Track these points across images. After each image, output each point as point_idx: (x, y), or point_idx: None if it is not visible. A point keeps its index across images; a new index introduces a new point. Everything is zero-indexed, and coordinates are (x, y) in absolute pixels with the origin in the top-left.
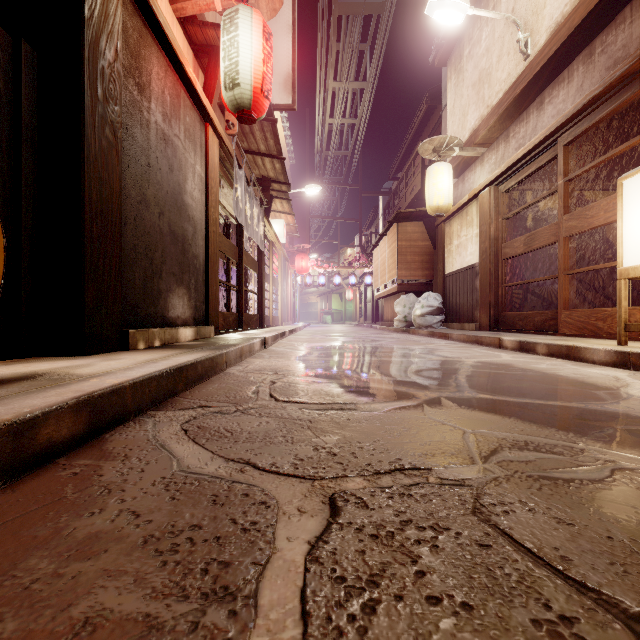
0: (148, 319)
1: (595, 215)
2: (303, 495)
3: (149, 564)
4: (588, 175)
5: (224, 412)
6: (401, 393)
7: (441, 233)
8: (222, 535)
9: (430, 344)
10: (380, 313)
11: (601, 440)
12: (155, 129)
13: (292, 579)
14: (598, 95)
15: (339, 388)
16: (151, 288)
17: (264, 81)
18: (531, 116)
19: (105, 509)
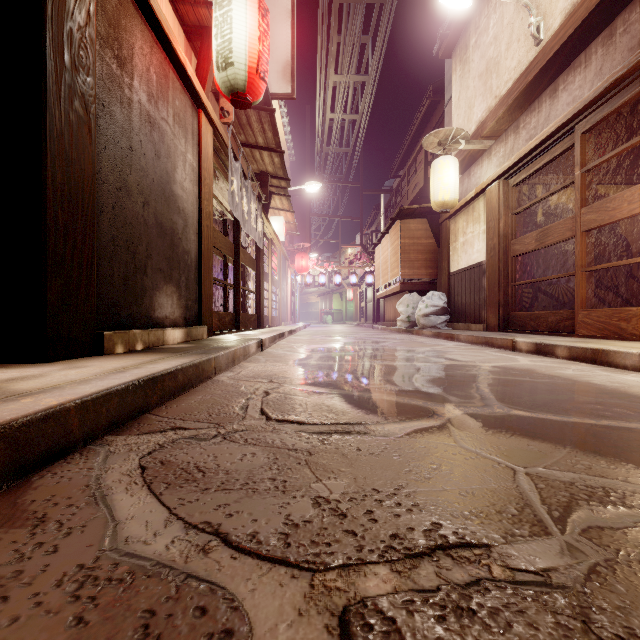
0: (130, 319)
1: (617, 207)
2: (296, 611)
3: None
4: (602, 168)
5: (201, 437)
6: (418, 408)
7: (446, 230)
8: None
9: (437, 346)
10: (381, 313)
11: None
12: (138, 109)
13: None
14: (622, 77)
15: (344, 401)
16: (133, 285)
17: (260, 61)
18: (543, 105)
19: None
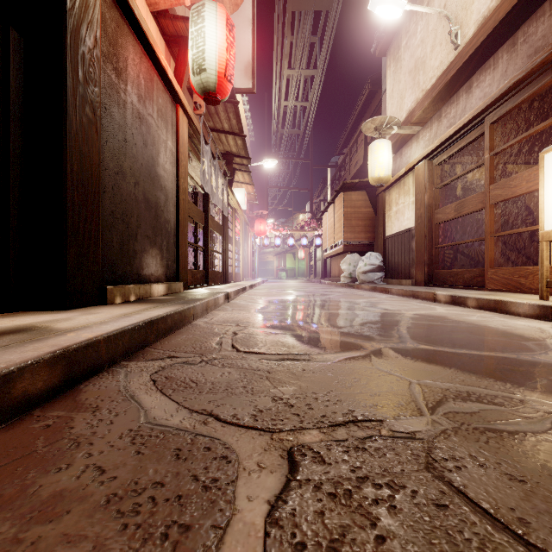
0: (125, 276)
1: (518, 185)
2: (262, 449)
3: (110, 527)
4: (510, 150)
5: (190, 362)
6: (350, 344)
7: (381, 201)
8: (183, 494)
9: (372, 298)
10: (328, 270)
11: (537, 391)
12: (131, 109)
13: (252, 545)
14: (521, 79)
15: (294, 339)
16: (127, 249)
17: (227, 67)
18: (461, 98)
19: (72, 464)
